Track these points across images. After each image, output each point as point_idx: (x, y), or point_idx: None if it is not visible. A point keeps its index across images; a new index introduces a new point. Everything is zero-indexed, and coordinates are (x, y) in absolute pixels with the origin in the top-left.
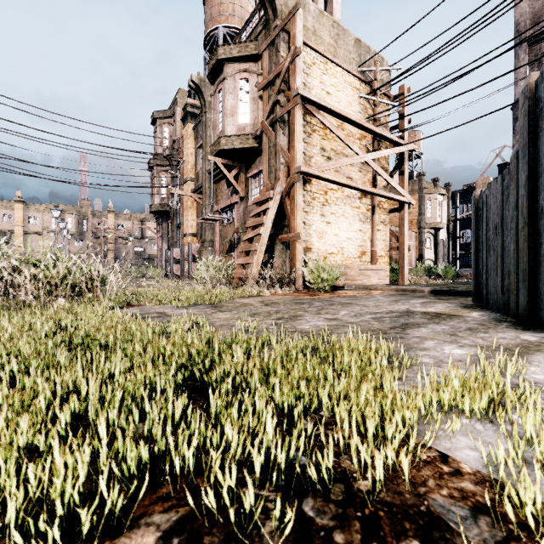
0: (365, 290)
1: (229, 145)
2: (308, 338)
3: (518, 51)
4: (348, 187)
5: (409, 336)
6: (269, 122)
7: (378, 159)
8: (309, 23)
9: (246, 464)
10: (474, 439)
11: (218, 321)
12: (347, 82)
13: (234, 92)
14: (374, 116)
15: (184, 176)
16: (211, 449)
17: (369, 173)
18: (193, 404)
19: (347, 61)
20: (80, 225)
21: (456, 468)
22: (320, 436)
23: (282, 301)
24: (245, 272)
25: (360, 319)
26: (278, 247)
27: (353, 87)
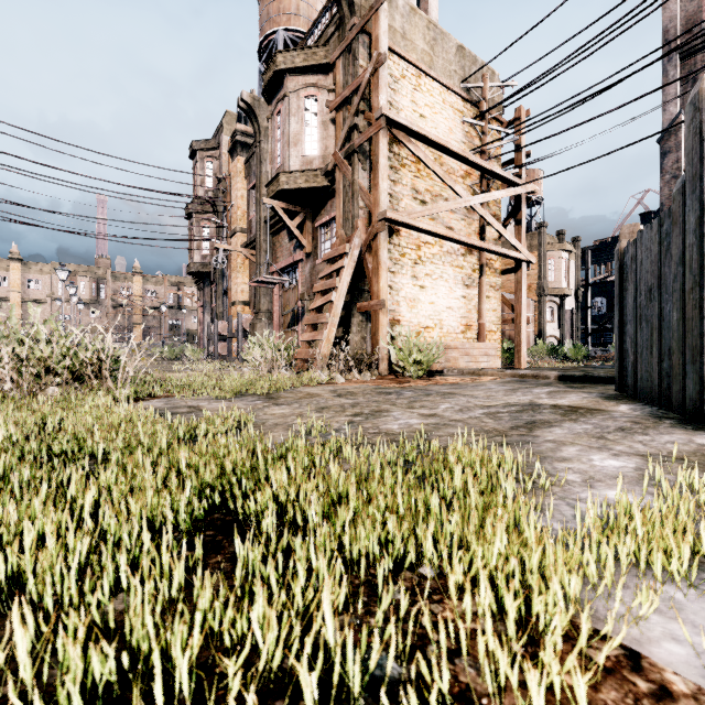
0: (470, 375)
1: (290, 184)
2: (398, 443)
3: (667, 66)
4: (449, 240)
5: (539, 439)
6: (343, 154)
7: (487, 204)
8: (397, 23)
9: (291, 678)
10: (676, 620)
11: (272, 419)
12: (446, 102)
13: (297, 113)
14: (482, 146)
15: (232, 226)
16: (225, 660)
17: (475, 222)
18: (216, 554)
19: (446, 74)
20: (96, 291)
21: (661, 684)
22: (421, 616)
23: (361, 390)
24: (311, 352)
25: (468, 415)
26: (356, 319)
27: (454, 109)
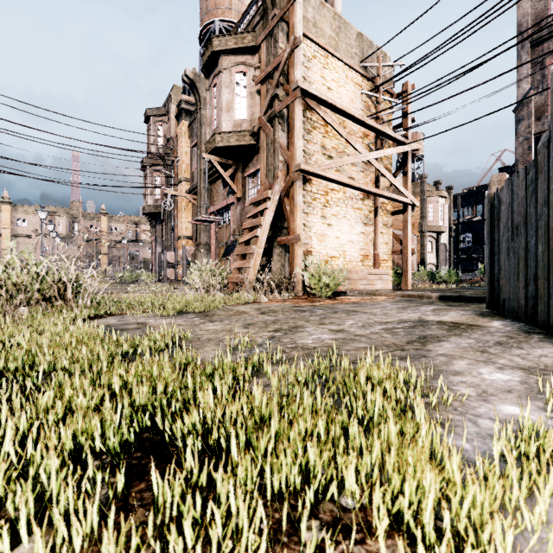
0: (368, 295)
1: (224, 142)
2: (312, 358)
3: (521, 52)
4: (351, 187)
5: (432, 353)
6: (266, 118)
7: (381, 159)
8: (310, 14)
9: None
10: None
11: (206, 334)
12: (349, 78)
13: (230, 86)
14: (377, 113)
15: (178, 176)
16: None
17: (371, 174)
18: (140, 481)
19: (349, 56)
20: (71, 228)
21: None
22: None
23: (281, 308)
24: (241, 276)
25: (370, 330)
26: (276, 250)
27: (355, 84)
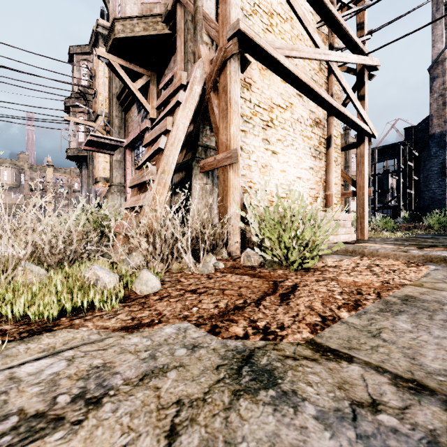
0: (351, 255)
1: (127, 32)
2: None
3: (435, 14)
4: (308, 94)
5: None
6: None
7: None
8: None
9: None
10: None
11: None
12: None
13: None
14: None
15: (96, 111)
16: None
17: None
18: None
19: None
20: (17, 178)
21: None
22: None
23: None
24: (128, 223)
25: None
26: (198, 181)
27: None
